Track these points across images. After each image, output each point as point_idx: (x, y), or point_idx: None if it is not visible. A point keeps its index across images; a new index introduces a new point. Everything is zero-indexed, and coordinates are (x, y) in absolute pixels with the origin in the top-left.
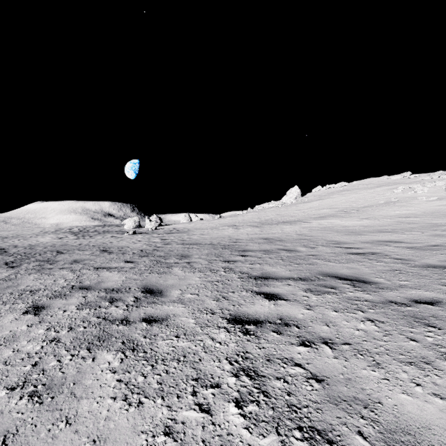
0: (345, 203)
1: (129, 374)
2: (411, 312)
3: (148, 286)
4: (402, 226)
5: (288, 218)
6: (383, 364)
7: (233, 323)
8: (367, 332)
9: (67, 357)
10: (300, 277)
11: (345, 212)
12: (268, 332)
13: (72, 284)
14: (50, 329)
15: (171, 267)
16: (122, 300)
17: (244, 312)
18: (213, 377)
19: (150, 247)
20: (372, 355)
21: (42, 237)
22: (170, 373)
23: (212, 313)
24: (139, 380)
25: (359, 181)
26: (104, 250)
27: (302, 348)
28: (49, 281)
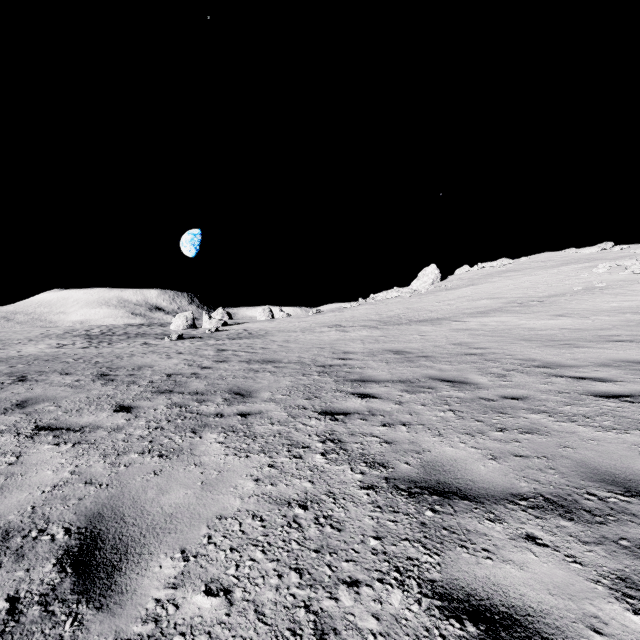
0: (515, 289)
1: None
2: None
3: (99, 522)
4: None
5: (425, 314)
6: None
7: None
8: None
9: None
10: (542, 490)
11: (520, 305)
12: None
13: None
14: None
15: (201, 432)
16: None
17: None
18: None
19: (190, 367)
20: None
21: (33, 345)
22: None
23: None
24: None
25: (529, 257)
26: (103, 374)
27: None
28: None
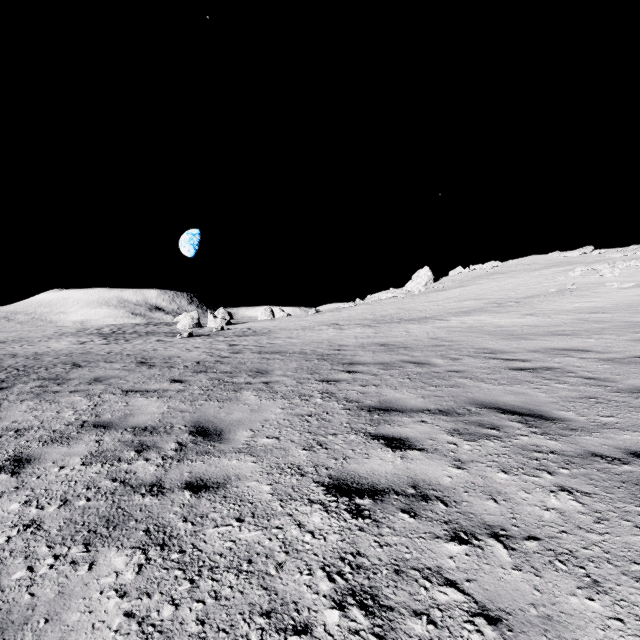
0: (498, 291)
1: (148, 600)
2: (632, 475)
3: (200, 423)
4: (586, 325)
5: (415, 314)
6: (605, 583)
7: (335, 492)
8: (564, 513)
9: (46, 561)
10: (440, 408)
11: (499, 305)
12: (394, 511)
13: (84, 419)
14: (30, 503)
15: (240, 391)
16: (158, 448)
17: (352, 472)
18: (299, 609)
19: (212, 357)
20: (582, 564)
21: (56, 342)
22: (221, 599)
23: (300, 474)
24: (165, 615)
25: (517, 260)
26: (142, 362)
27: (456, 545)
28: (50, 413)
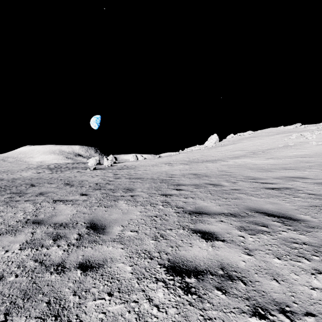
0: (252, 146)
1: None
2: None
3: (93, 221)
4: (301, 164)
5: (210, 158)
6: None
7: (172, 273)
8: None
9: None
10: (230, 212)
11: (253, 153)
12: (211, 289)
13: (28, 218)
14: None
15: (117, 201)
16: (66, 238)
17: (182, 257)
18: None
19: (104, 180)
20: None
21: (25, 172)
22: None
23: (150, 258)
24: None
25: (262, 130)
26: (67, 183)
27: (257, 320)
28: (10, 214)
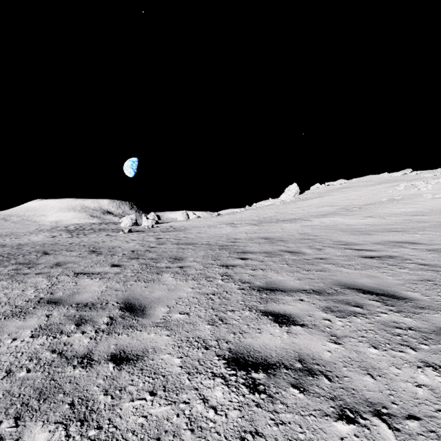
0: (345, 200)
1: None
2: None
3: (129, 300)
4: (412, 224)
5: (287, 216)
6: None
7: (234, 366)
8: (435, 390)
9: None
10: (313, 288)
11: (347, 210)
12: (286, 386)
13: (41, 296)
14: None
15: (161, 273)
16: (93, 322)
17: (248, 346)
18: None
19: (143, 247)
20: None
21: (35, 236)
22: None
23: (205, 348)
24: None
25: (358, 178)
26: (93, 251)
27: (344, 425)
28: (17, 291)
